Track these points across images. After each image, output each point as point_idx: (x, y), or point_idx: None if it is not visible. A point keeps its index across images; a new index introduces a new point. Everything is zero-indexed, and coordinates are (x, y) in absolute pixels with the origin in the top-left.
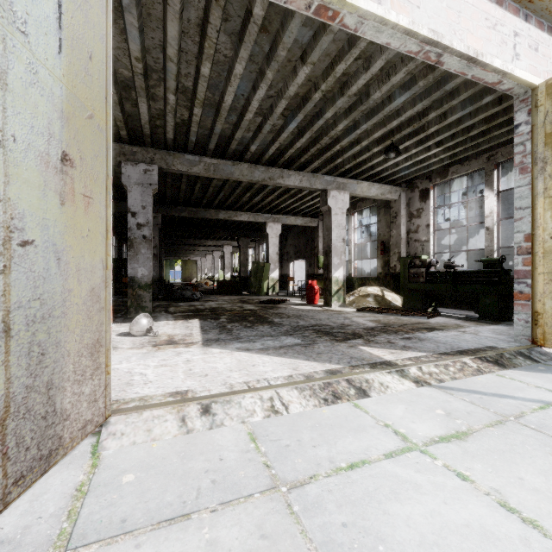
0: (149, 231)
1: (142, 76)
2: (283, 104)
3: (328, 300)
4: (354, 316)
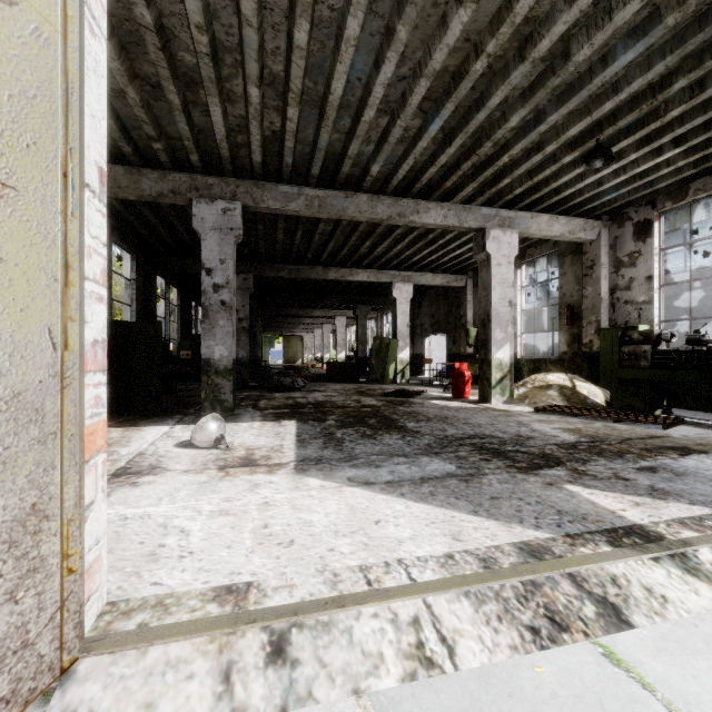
0: (230, 295)
1: (210, 58)
2: (422, 88)
3: (486, 393)
4: (534, 421)
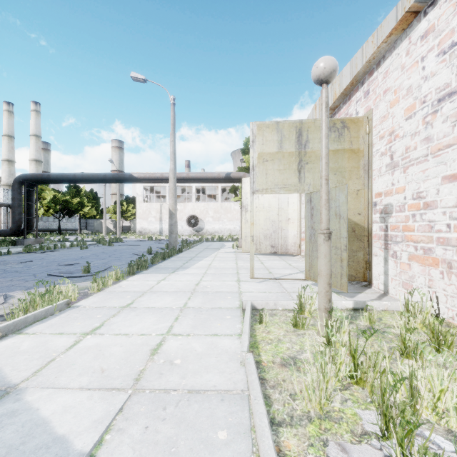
0: None
1: None
2: None
3: None
4: None
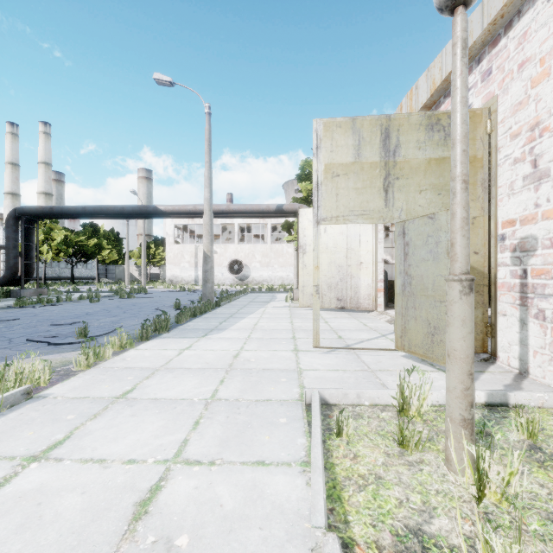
0: None
1: None
2: None
3: None
4: None
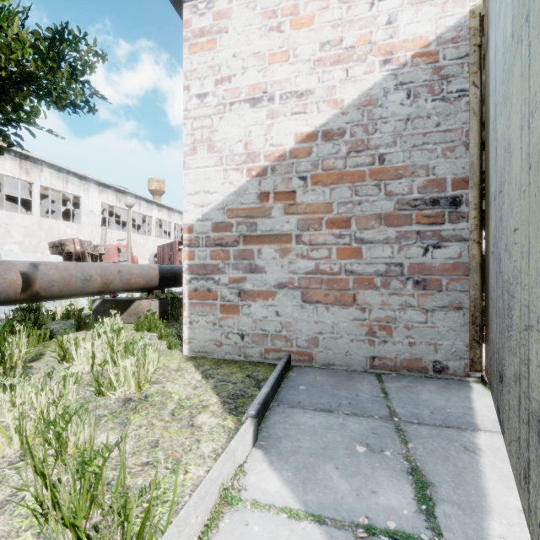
0: None
1: None
2: None
3: None
4: None
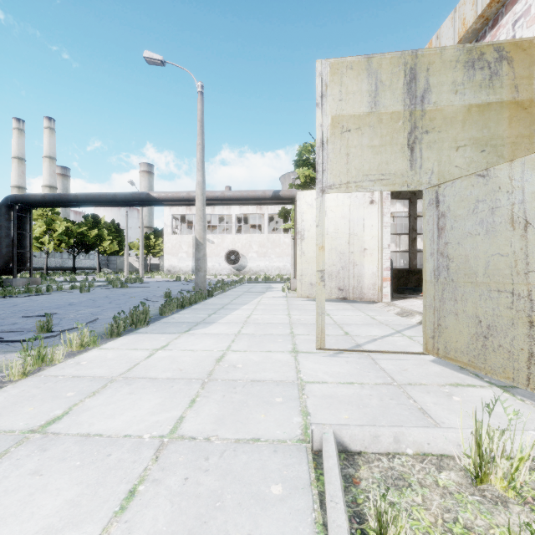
0: None
1: None
2: None
3: None
4: None
